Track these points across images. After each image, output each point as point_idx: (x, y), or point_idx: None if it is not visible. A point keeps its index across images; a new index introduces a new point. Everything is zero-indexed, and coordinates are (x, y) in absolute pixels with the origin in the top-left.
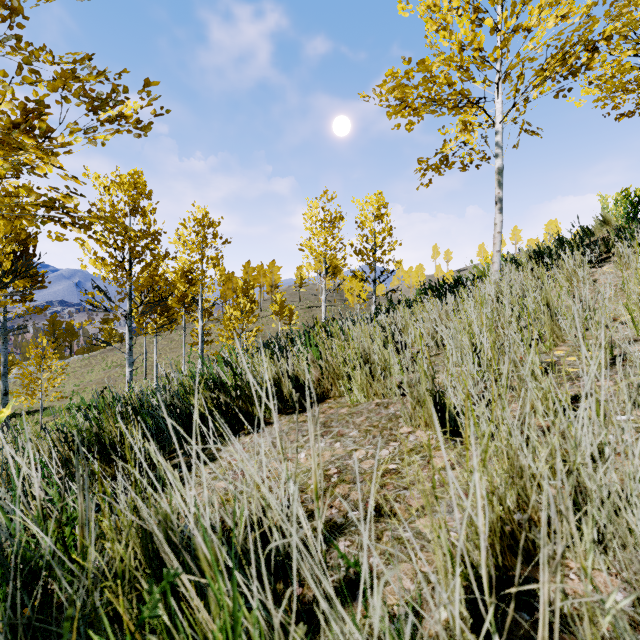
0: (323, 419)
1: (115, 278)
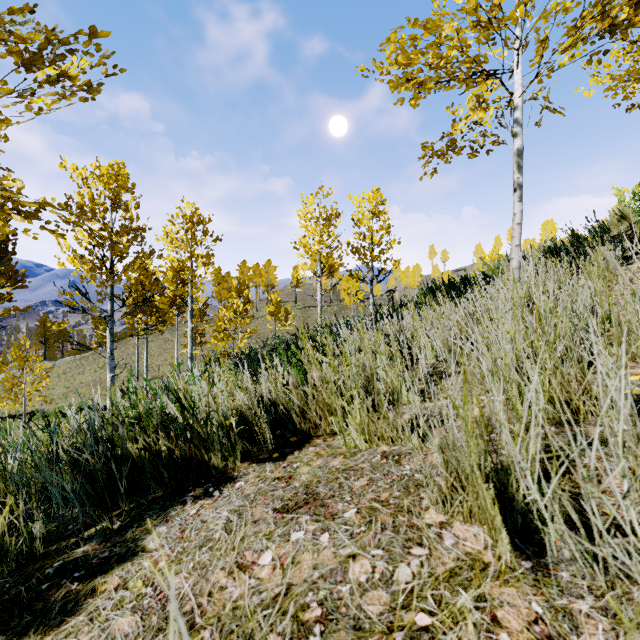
0: (306, 477)
1: (94, 277)
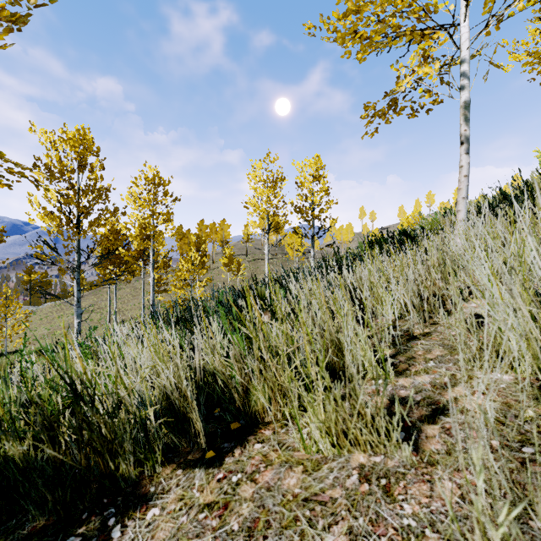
0: (249, 509)
1: (60, 232)
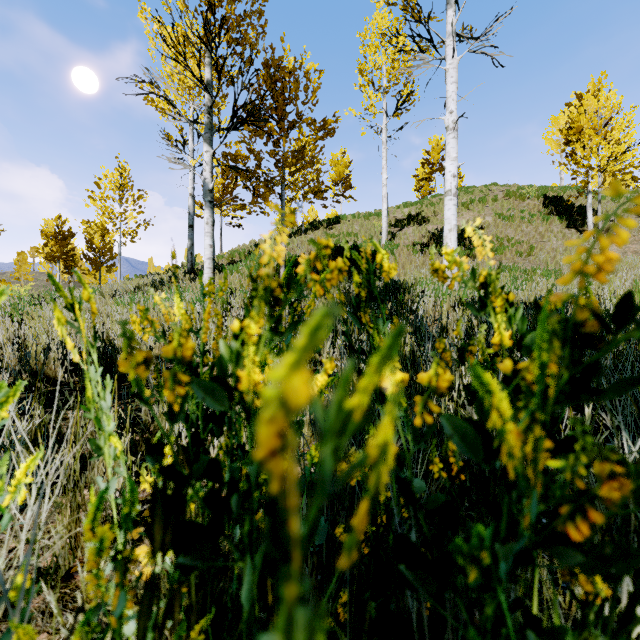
0: None
1: None
